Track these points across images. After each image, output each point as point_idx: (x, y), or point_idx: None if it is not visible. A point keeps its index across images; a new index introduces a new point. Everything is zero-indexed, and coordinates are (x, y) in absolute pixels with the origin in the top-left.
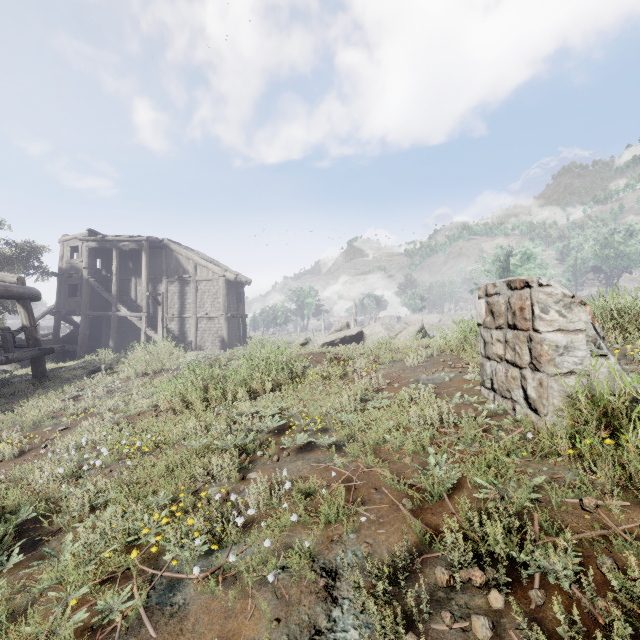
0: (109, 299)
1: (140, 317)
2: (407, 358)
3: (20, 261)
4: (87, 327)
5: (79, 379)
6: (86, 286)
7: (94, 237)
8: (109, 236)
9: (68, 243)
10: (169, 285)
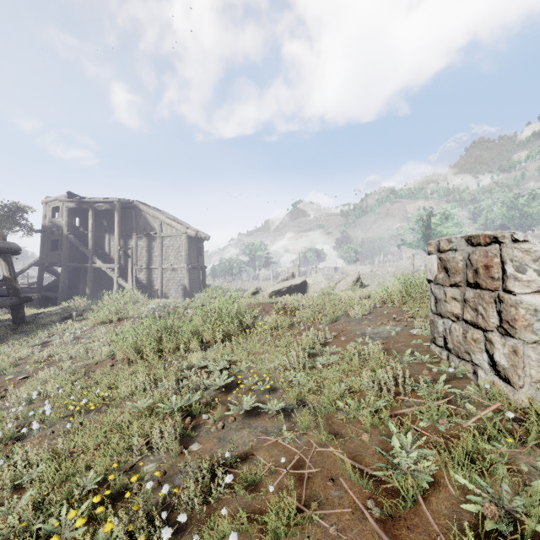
0: (86, 253)
1: (113, 268)
2: (351, 310)
3: (7, 219)
4: (67, 277)
5: (52, 325)
6: (66, 241)
7: (73, 199)
8: (86, 198)
9: (50, 204)
10: (138, 240)
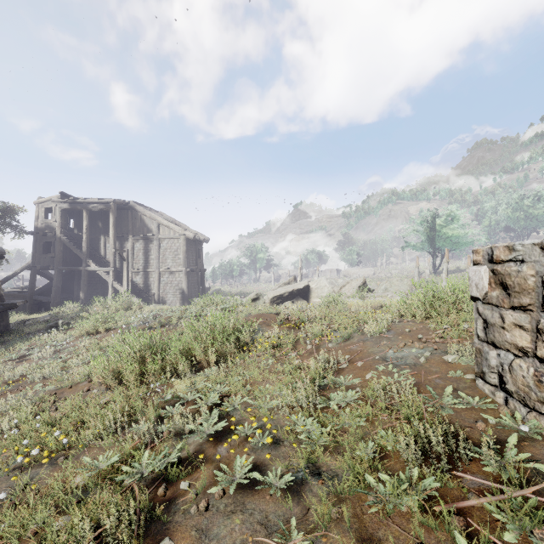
0: (80, 255)
1: (108, 271)
2: (366, 326)
3: None
4: (60, 280)
5: (35, 335)
6: (59, 243)
7: (66, 199)
8: (79, 198)
9: (43, 205)
10: (135, 243)
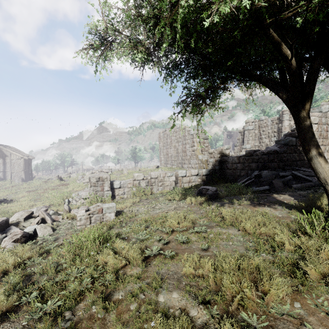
0: None
1: None
2: None
3: None
4: None
5: None
6: None
7: None
8: None
9: None
10: None
